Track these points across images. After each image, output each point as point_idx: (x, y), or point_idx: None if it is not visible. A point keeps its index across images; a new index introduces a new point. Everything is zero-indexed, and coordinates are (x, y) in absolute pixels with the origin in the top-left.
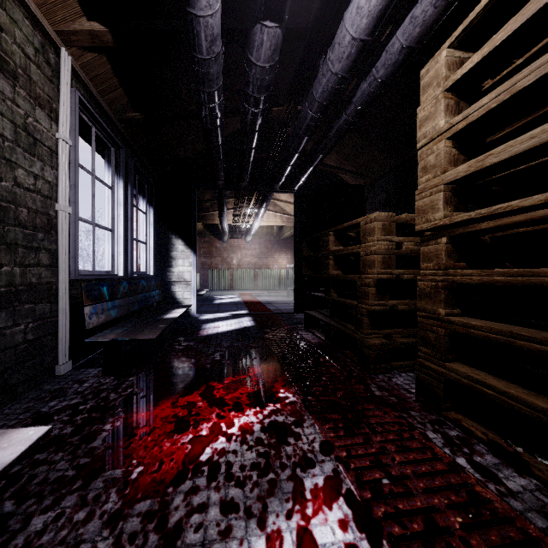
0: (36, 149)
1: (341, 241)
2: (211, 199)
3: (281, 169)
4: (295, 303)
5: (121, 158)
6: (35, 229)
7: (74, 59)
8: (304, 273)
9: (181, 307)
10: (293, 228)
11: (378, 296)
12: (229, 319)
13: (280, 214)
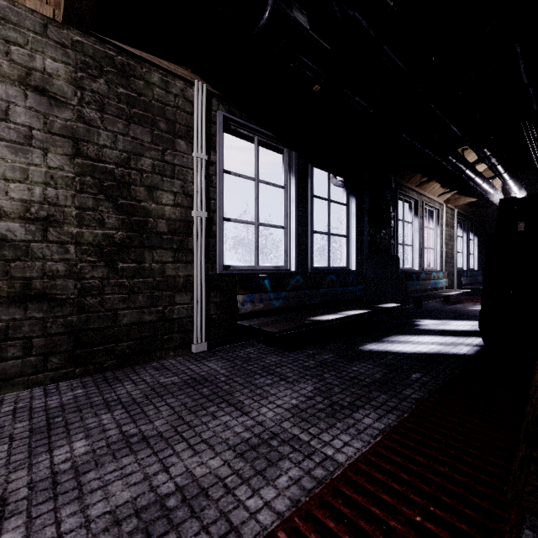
0: (450, 239)
1: None
2: None
3: None
4: None
5: (465, 225)
6: (450, 258)
7: (456, 208)
8: None
9: None
10: None
11: None
12: None
13: None
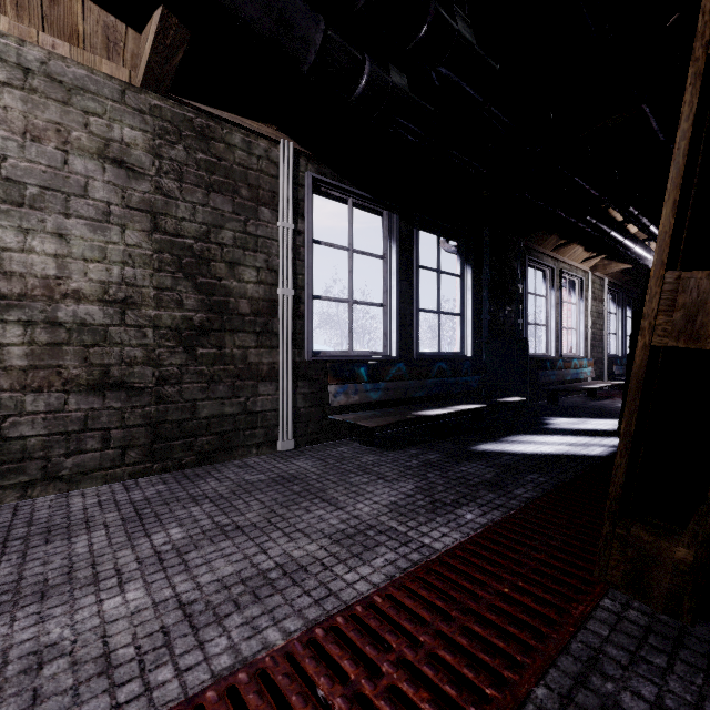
0: (599, 316)
1: None
2: None
3: None
4: None
5: (620, 298)
6: (599, 341)
7: (607, 276)
8: None
9: None
10: None
11: None
12: None
13: None
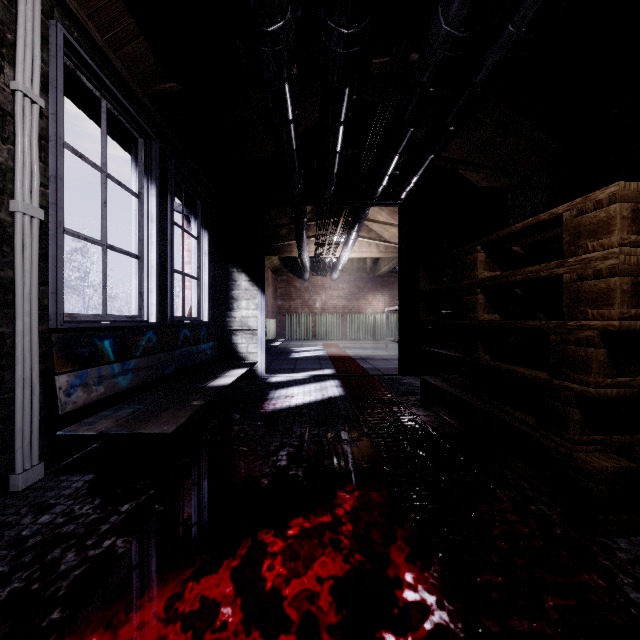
0: None
1: (497, 261)
2: (287, 223)
3: (383, 163)
4: (401, 361)
5: (153, 154)
6: None
7: None
8: (422, 318)
9: (241, 367)
10: (392, 260)
11: (611, 367)
12: (307, 383)
13: (376, 242)
